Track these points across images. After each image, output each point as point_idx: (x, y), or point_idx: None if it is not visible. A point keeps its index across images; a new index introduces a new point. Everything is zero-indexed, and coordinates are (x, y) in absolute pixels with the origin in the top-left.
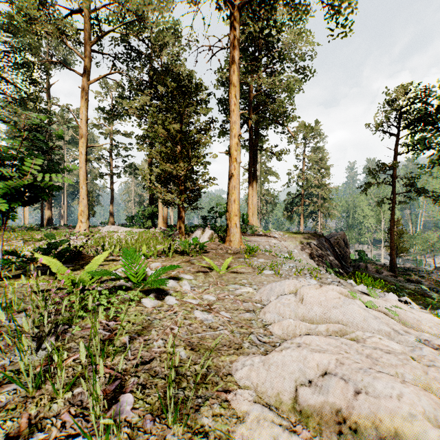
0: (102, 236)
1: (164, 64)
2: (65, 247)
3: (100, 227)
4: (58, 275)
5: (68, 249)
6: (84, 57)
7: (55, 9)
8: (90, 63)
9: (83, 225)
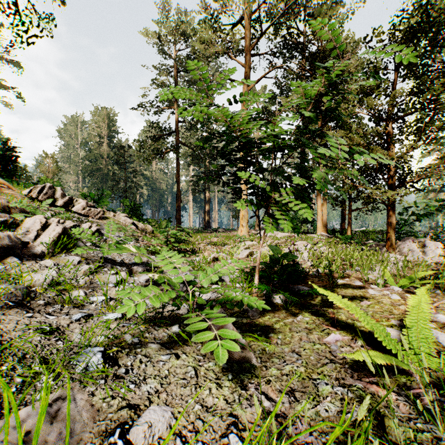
0: (275, 243)
1: (327, 41)
2: (290, 264)
3: (252, 231)
4: (377, 336)
5: (295, 268)
6: (245, 66)
7: (221, 31)
8: (249, 70)
9: (244, 229)
